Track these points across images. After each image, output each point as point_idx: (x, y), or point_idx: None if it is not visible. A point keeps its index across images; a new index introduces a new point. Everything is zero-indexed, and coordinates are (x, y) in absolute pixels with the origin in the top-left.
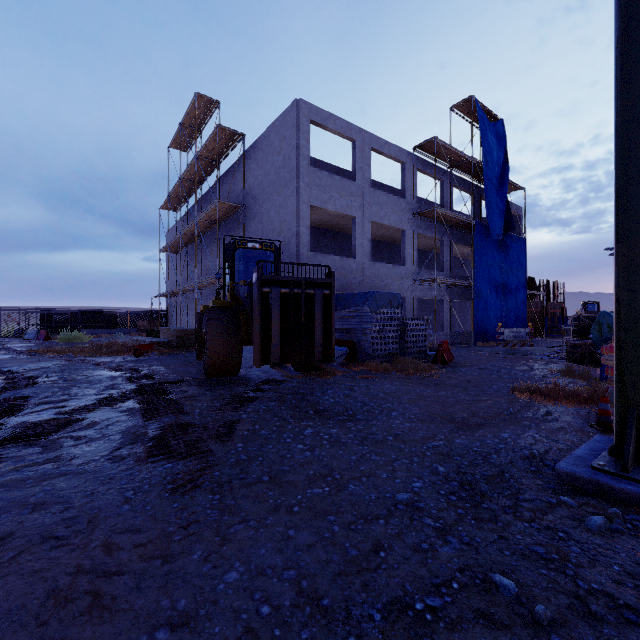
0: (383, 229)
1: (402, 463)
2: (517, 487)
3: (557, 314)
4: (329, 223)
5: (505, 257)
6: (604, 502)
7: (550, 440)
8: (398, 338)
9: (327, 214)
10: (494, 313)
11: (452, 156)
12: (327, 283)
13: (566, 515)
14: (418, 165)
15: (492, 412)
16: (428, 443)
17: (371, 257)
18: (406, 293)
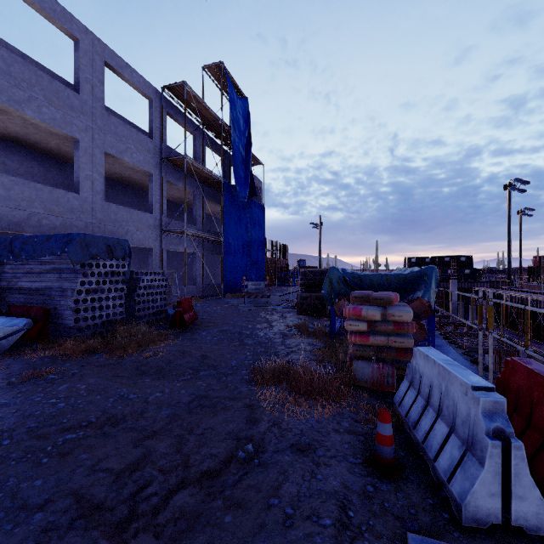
0: (128, 170)
1: None
2: None
3: (284, 268)
4: (45, 145)
5: (249, 218)
6: None
7: None
8: (124, 299)
9: (35, 128)
10: (241, 267)
11: (204, 112)
12: None
13: None
14: (169, 109)
15: (219, 452)
16: None
17: (116, 201)
18: (154, 244)
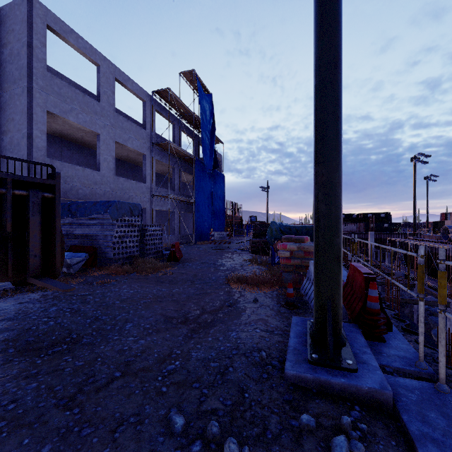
0: (127, 151)
1: (128, 426)
2: (261, 414)
3: (239, 222)
4: (73, 136)
5: (213, 185)
6: (329, 402)
7: (268, 333)
8: (139, 242)
9: (70, 126)
10: (207, 221)
11: (181, 108)
12: (50, 185)
13: (314, 447)
14: (156, 107)
15: (217, 305)
16: (164, 368)
17: (117, 174)
18: (147, 205)
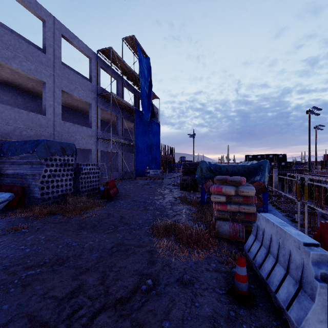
0: (76, 101)
1: None
2: None
3: (172, 161)
4: (25, 86)
5: (151, 131)
6: None
7: None
8: (72, 180)
9: (19, 75)
10: (145, 161)
11: (123, 66)
12: None
13: None
14: (101, 64)
15: (129, 284)
16: None
17: (69, 121)
18: (92, 146)
